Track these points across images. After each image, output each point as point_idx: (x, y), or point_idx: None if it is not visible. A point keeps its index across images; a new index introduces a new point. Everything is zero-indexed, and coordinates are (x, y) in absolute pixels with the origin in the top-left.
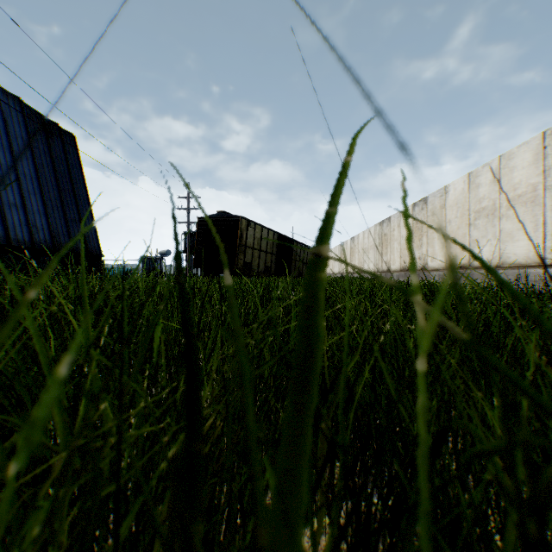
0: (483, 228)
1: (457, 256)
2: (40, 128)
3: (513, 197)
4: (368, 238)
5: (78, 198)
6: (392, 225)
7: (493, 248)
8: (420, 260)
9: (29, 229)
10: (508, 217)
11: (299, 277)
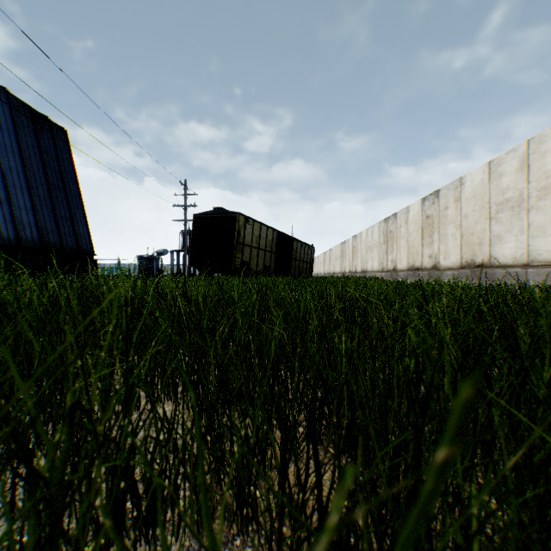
0: (507, 222)
1: (475, 254)
2: (29, 121)
3: (545, 186)
4: (372, 236)
5: (69, 195)
6: (398, 222)
7: (520, 244)
8: (431, 259)
9: (15, 226)
10: (539, 209)
11: (299, 276)
